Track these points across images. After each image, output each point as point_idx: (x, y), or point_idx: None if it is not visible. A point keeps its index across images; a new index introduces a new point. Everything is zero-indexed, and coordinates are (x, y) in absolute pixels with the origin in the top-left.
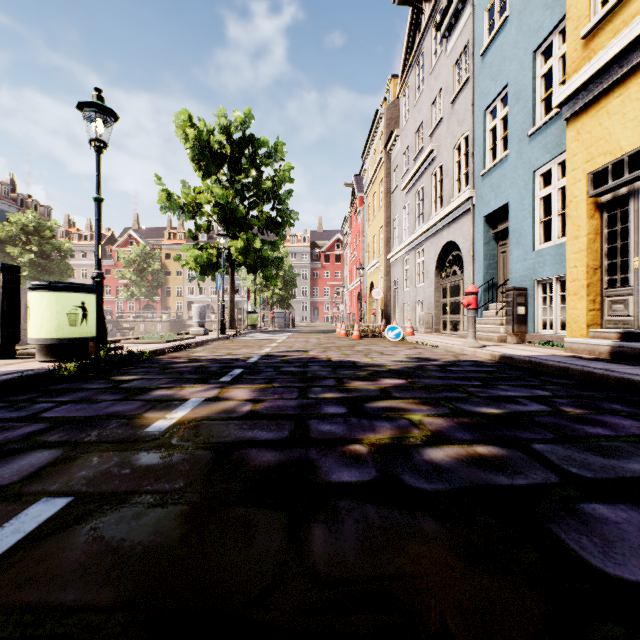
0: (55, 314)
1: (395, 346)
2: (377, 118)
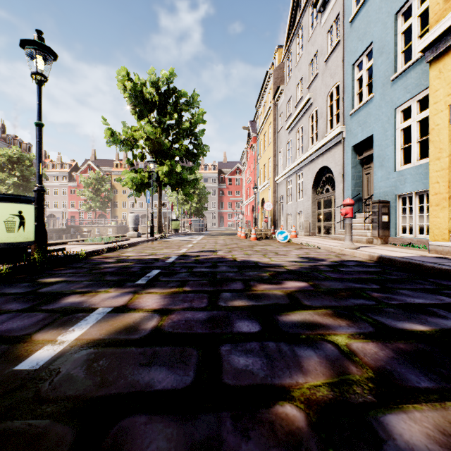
0: None
1: (285, 246)
2: (267, 78)
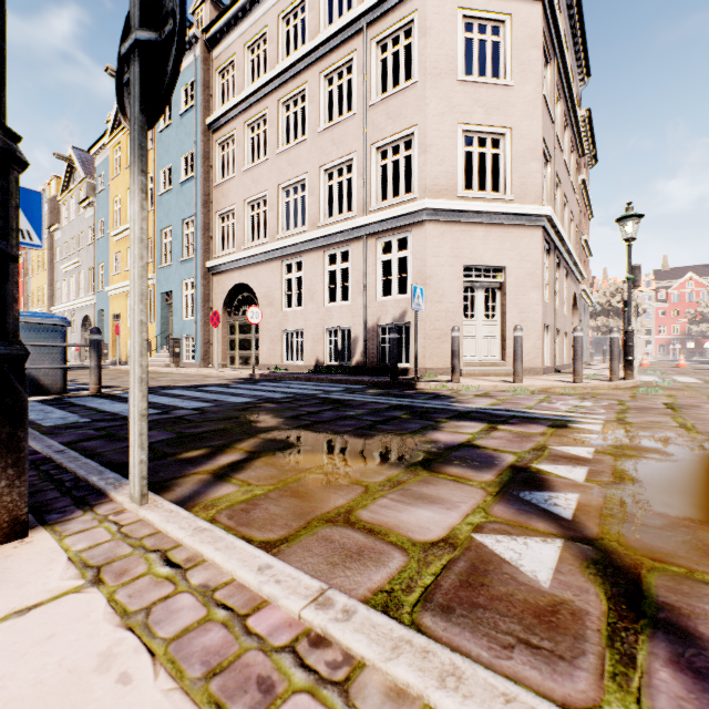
0: None
1: None
2: None
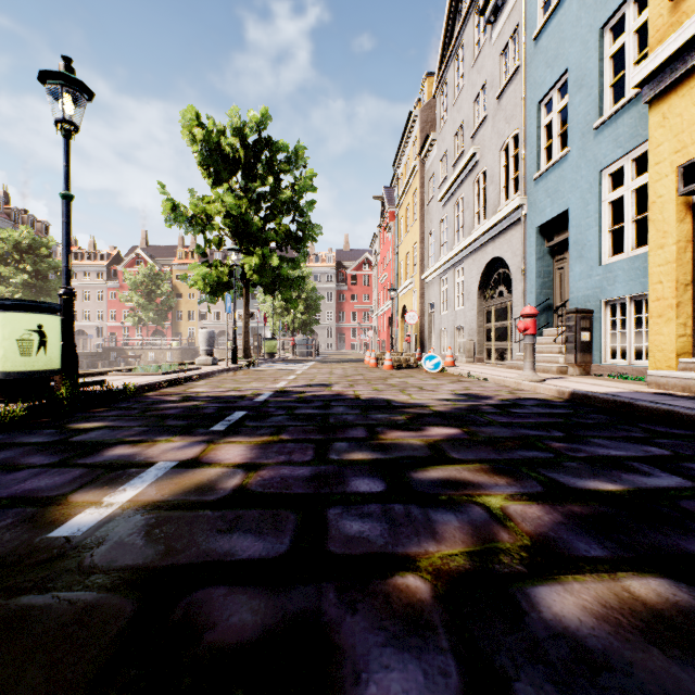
0: (0, 340)
1: (435, 379)
2: (410, 121)
